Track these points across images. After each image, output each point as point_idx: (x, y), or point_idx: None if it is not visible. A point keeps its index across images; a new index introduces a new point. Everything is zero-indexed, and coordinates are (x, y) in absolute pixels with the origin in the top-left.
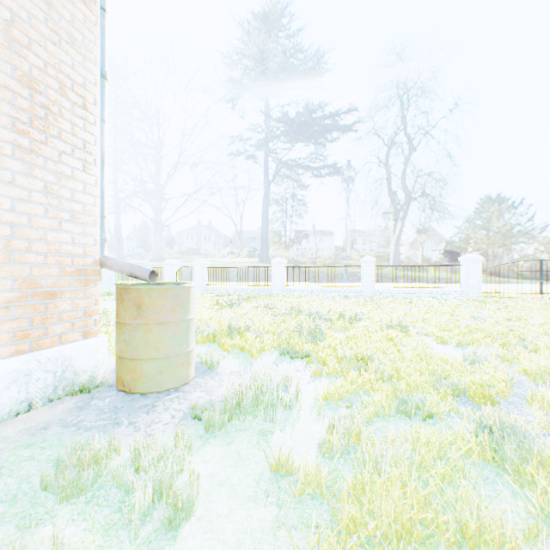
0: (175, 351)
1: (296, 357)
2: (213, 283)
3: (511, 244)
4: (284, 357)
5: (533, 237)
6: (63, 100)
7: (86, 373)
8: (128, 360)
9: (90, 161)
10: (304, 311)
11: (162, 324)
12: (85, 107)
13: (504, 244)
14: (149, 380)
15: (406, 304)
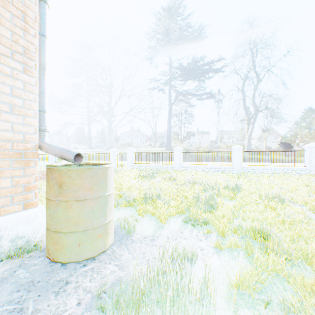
0: (93, 224)
1: (197, 224)
2: (138, 162)
3: None
4: (187, 224)
5: None
6: (1, 10)
7: (22, 239)
8: (52, 232)
9: (30, 65)
10: (197, 182)
11: (81, 201)
12: (25, 21)
13: None
14: (69, 251)
15: (267, 177)
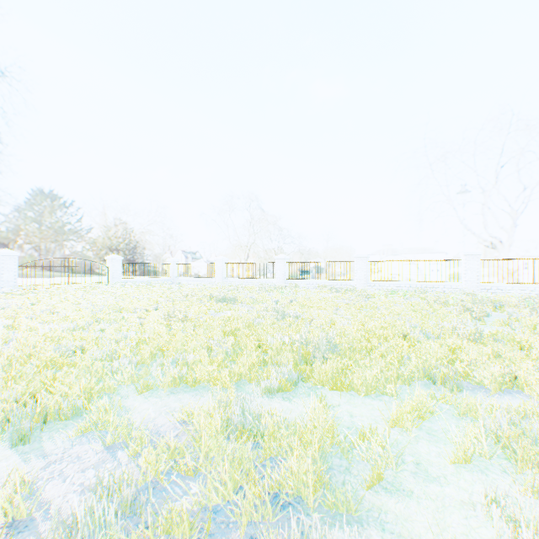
0: None
1: None
2: None
3: (60, 241)
4: None
5: (77, 238)
6: None
7: None
8: None
9: None
10: None
11: None
12: None
13: (53, 241)
14: None
15: None
